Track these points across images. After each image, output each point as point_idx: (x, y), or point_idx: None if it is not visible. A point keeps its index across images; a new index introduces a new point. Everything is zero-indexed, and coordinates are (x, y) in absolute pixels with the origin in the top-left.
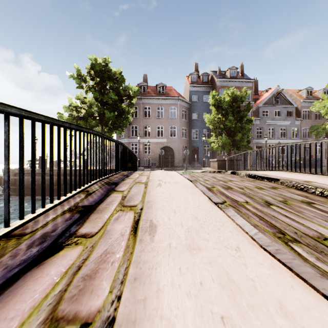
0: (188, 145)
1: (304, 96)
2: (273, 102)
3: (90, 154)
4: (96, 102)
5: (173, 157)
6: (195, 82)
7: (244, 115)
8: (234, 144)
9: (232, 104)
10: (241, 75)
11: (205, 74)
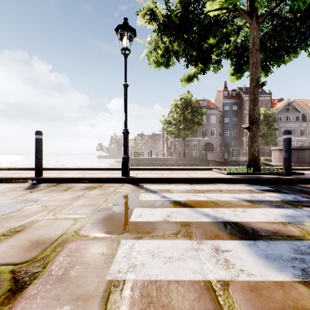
0: (221, 141)
1: (309, 105)
2: (285, 110)
3: (264, 152)
4: (175, 117)
5: (212, 150)
6: (226, 96)
7: (272, 125)
8: (266, 143)
9: (264, 118)
10: (261, 90)
11: (233, 90)
